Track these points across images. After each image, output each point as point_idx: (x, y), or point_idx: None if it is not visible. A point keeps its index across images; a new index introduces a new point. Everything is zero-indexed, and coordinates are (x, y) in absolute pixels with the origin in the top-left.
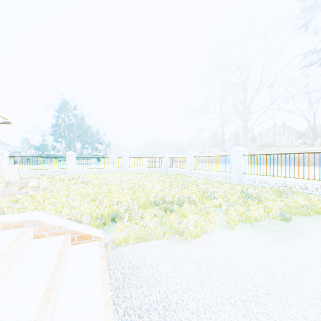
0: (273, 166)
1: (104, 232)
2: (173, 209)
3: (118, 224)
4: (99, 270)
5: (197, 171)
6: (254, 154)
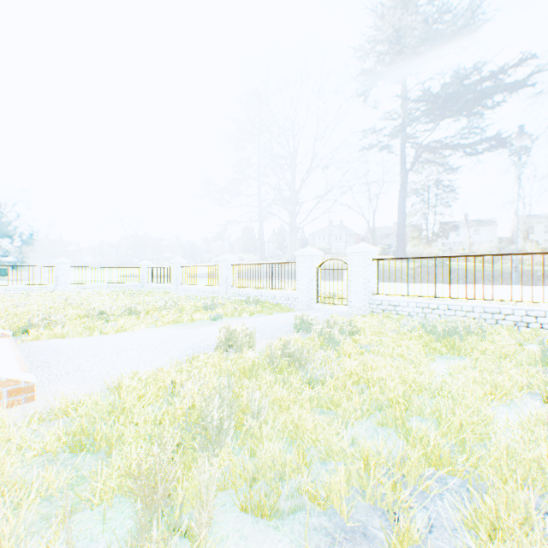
0: (255, 277)
1: (15, 339)
2: (110, 320)
3: (33, 331)
4: (9, 344)
5: (184, 287)
6: (241, 264)
